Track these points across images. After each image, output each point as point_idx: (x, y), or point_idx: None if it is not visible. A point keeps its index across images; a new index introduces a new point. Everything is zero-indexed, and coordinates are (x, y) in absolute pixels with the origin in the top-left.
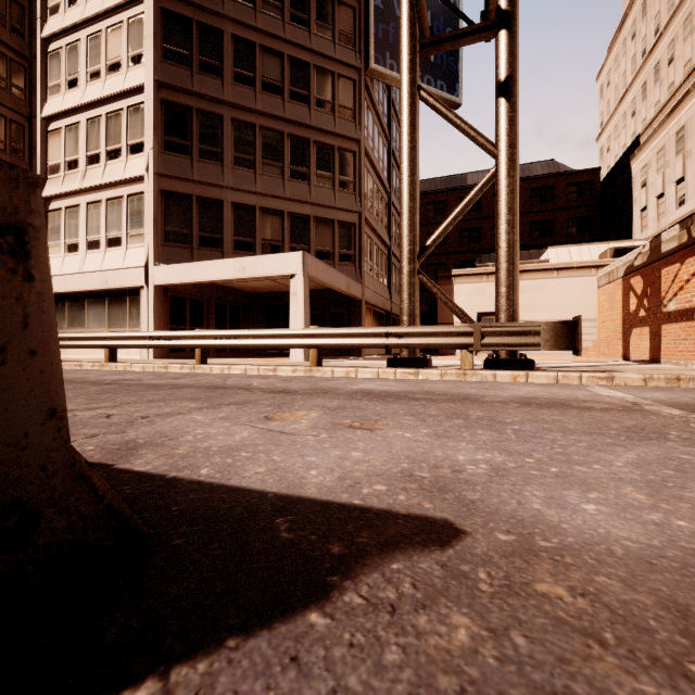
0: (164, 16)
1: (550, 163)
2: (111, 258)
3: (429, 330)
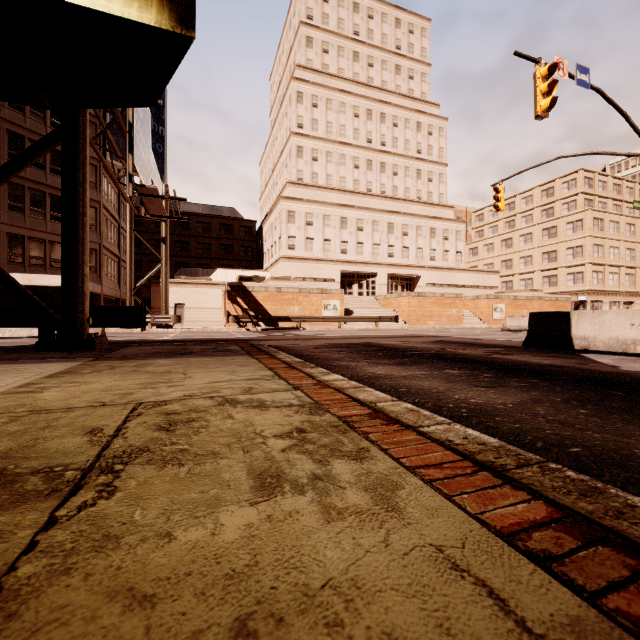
0: None
1: (232, 210)
2: None
3: None
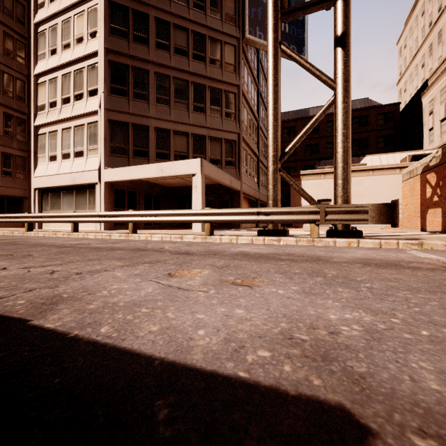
0: (111, 6)
1: (365, 100)
2: (77, 165)
3: (288, 210)
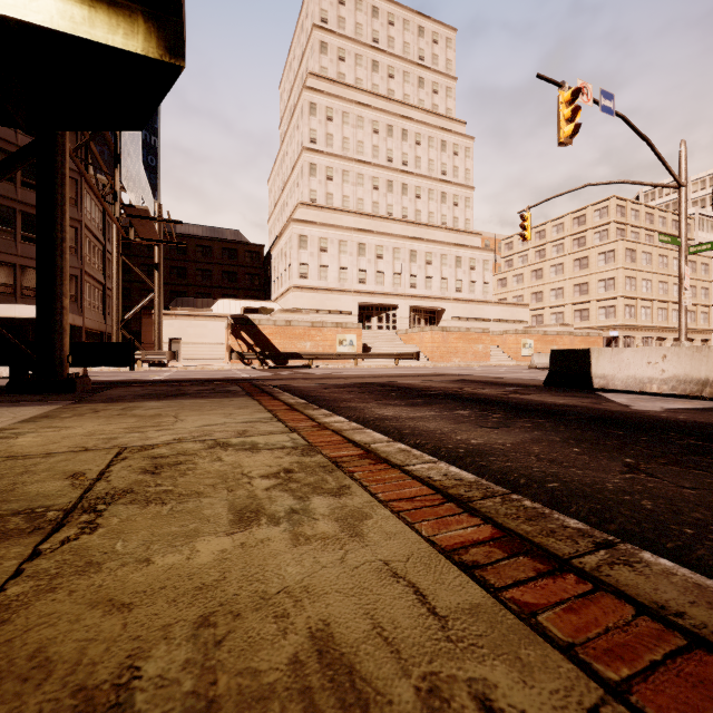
0: None
1: (236, 232)
2: None
3: None
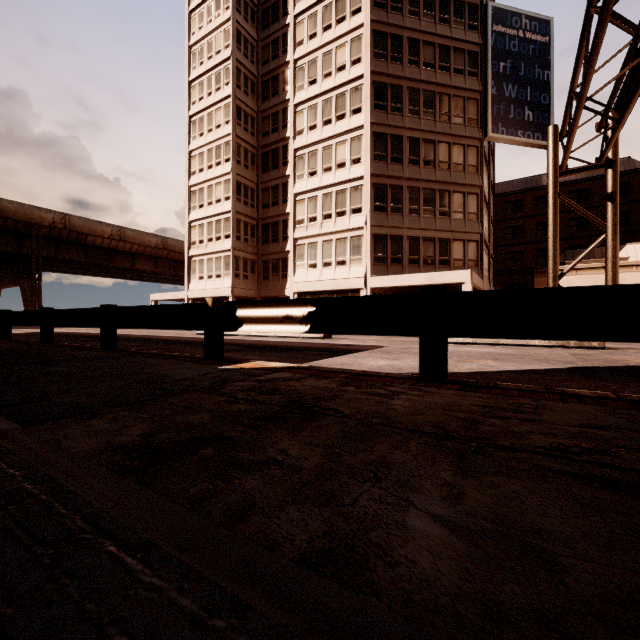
0: (374, 136)
1: (625, 161)
2: (340, 272)
3: None
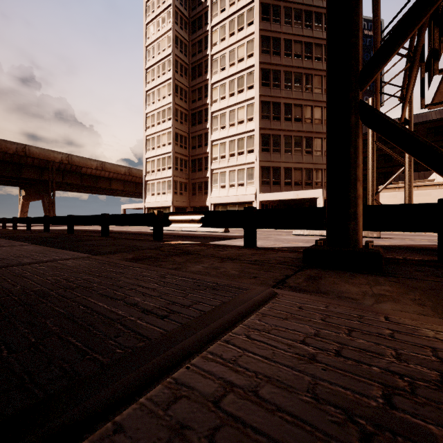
0: (261, 103)
1: (441, 111)
2: (240, 191)
3: None
